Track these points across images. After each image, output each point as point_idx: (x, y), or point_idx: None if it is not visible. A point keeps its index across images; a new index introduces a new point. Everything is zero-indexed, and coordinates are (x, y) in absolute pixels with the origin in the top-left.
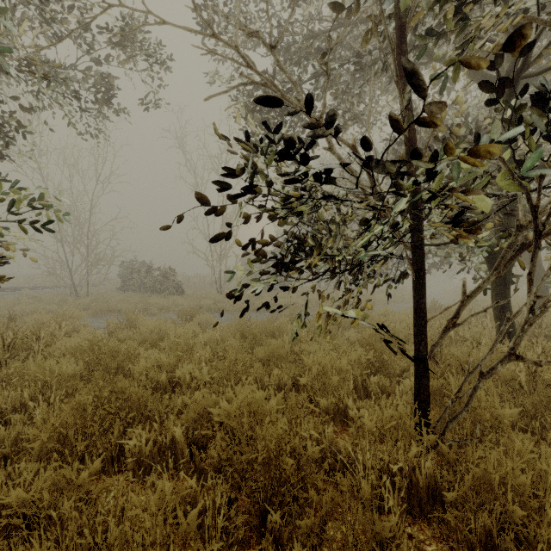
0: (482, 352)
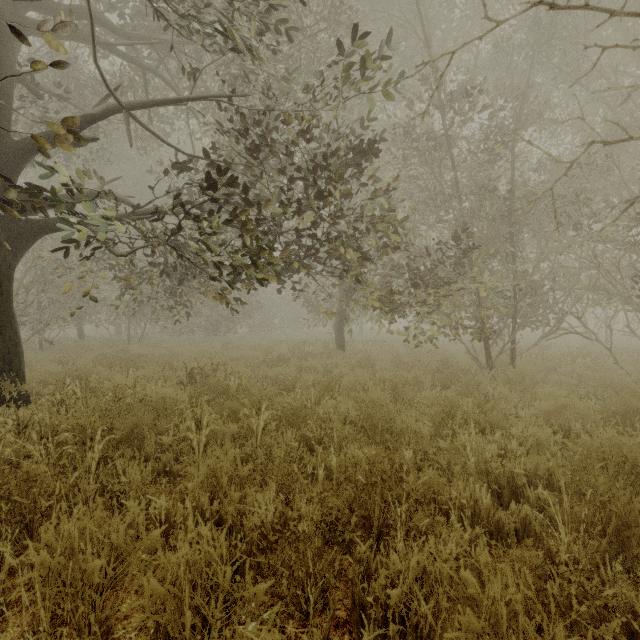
0: (67, 342)
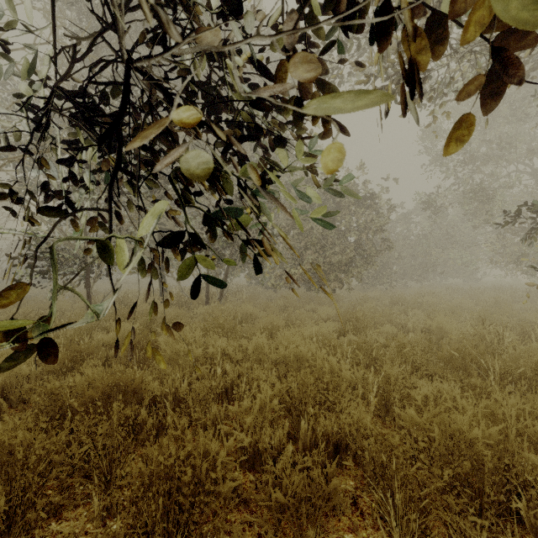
0: (140, 298)
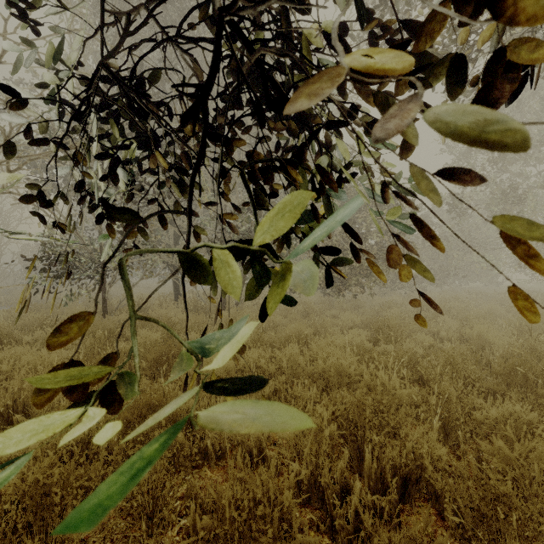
0: (155, 303)
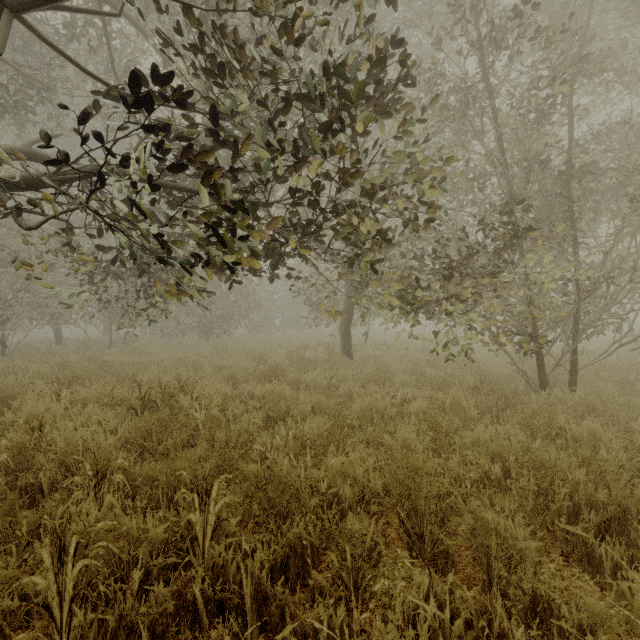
0: (40, 346)
